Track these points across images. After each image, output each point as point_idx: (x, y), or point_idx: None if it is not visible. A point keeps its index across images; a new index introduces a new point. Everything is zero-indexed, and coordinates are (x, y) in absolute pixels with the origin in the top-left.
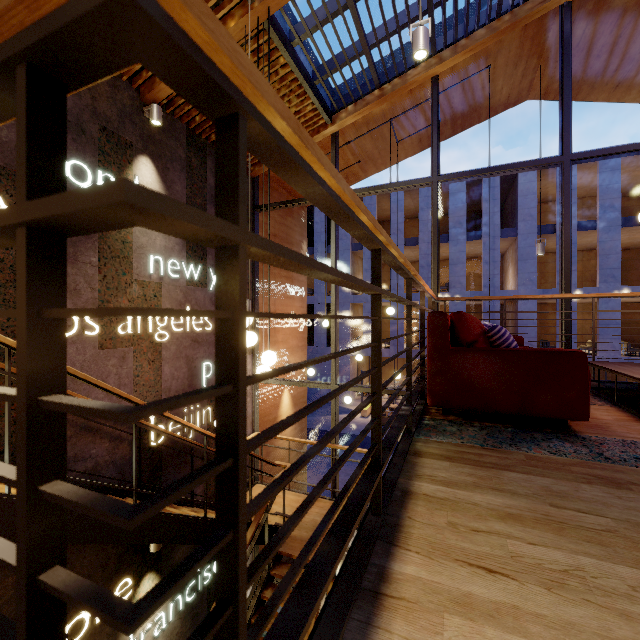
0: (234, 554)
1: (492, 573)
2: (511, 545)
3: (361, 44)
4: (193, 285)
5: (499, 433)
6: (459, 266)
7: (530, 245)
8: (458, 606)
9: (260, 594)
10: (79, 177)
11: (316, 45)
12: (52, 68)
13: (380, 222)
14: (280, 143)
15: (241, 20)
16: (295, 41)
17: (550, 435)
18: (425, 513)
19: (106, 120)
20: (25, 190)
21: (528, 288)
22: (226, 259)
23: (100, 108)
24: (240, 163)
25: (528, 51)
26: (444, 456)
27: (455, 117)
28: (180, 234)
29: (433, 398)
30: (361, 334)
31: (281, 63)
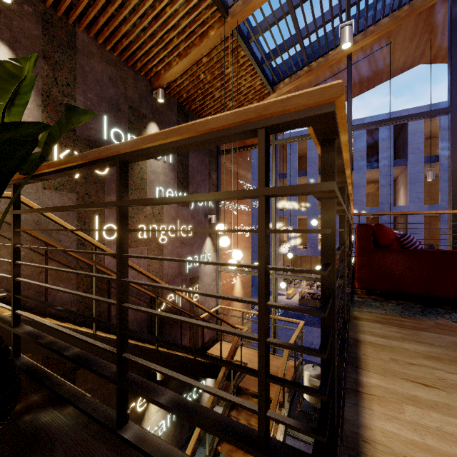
0: (332, 341)
1: (428, 386)
2: (437, 373)
3: (297, 37)
4: (181, 206)
5: (411, 308)
6: (361, 188)
7: (418, 171)
8: (410, 401)
9: (228, 413)
10: (117, 139)
11: (266, 41)
12: (271, 129)
13: (299, 157)
14: (340, 146)
15: (218, 30)
16: (251, 39)
17: (450, 310)
18: (373, 352)
19: (132, 101)
20: (264, 181)
21: (416, 204)
22: (327, 205)
23: (129, 94)
24: (335, 161)
25: (421, 29)
26: (376, 320)
27: (362, 81)
28: (320, 196)
29: (360, 283)
30: (285, 239)
31: (242, 55)
